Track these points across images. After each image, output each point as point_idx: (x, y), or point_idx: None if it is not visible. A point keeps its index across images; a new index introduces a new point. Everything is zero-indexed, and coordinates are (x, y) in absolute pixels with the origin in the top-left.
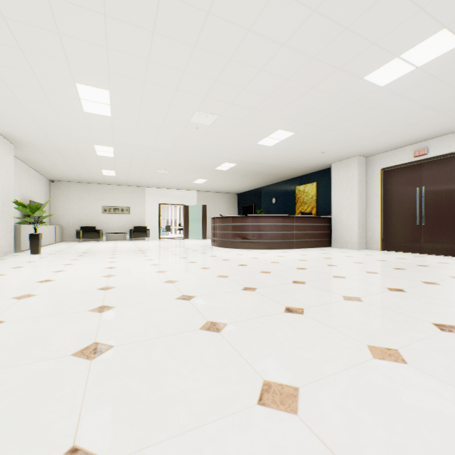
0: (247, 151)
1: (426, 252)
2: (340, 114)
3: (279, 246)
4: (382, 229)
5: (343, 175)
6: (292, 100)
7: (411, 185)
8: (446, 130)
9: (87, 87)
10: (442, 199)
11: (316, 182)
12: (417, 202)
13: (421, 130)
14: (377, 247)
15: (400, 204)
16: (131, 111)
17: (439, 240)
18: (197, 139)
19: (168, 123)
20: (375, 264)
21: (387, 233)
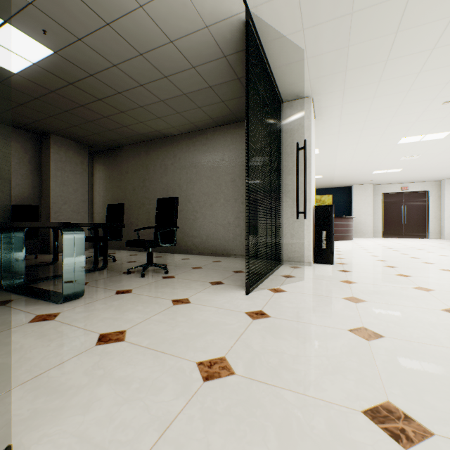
0: (355, 173)
1: (405, 237)
2: (430, 169)
3: (352, 237)
4: (382, 226)
5: (362, 194)
6: (444, 162)
7: (398, 204)
8: (421, 181)
9: (446, 134)
10: (413, 212)
11: (331, 195)
12: (402, 213)
13: (419, 179)
14: (379, 236)
15: (392, 213)
16: (411, 146)
17: (412, 231)
18: (368, 163)
19: (395, 154)
20: (439, 242)
21: (384, 228)
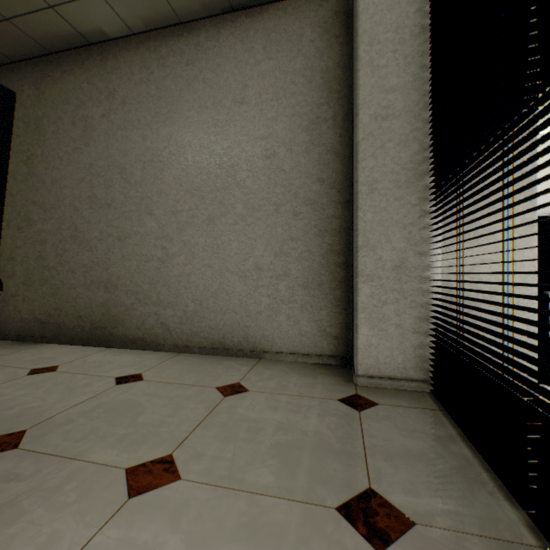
0: None
1: None
2: None
3: None
4: None
5: None
6: None
7: None
8: None
9: None
10: None
11: None
12: None
13: None
14: None
15: None
16: (549, 142)
17: None
18: None
19: None
20: None
21: None
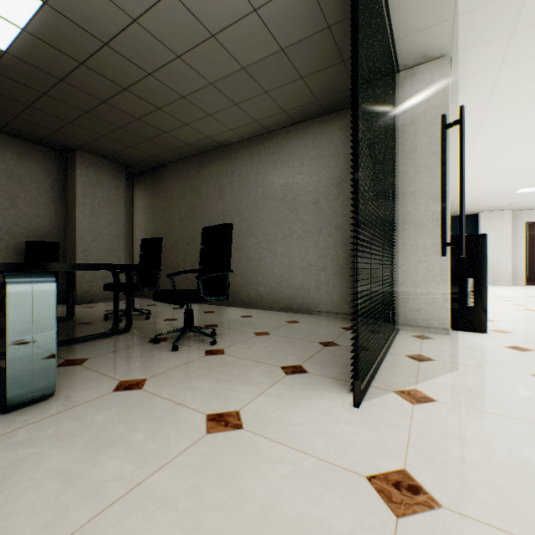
0: (489, 193)
1: None
2: None
3: None
4: (526, 269)
5: (495, 224)
6: None
7: None
8: None
9: None
10: None
11: None
12: None
13: None
14: (521, 283)
15: None
16: None
17: None
18: (514, 176)
19: None
20: None
21: (529, 272)
